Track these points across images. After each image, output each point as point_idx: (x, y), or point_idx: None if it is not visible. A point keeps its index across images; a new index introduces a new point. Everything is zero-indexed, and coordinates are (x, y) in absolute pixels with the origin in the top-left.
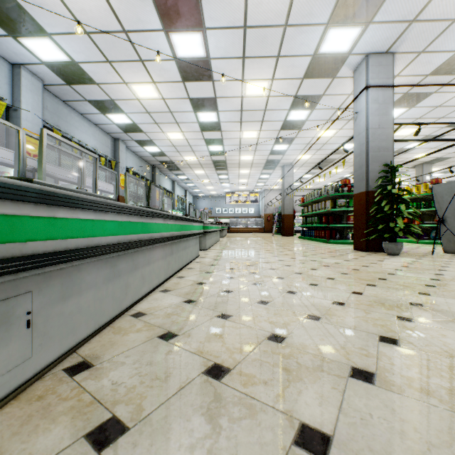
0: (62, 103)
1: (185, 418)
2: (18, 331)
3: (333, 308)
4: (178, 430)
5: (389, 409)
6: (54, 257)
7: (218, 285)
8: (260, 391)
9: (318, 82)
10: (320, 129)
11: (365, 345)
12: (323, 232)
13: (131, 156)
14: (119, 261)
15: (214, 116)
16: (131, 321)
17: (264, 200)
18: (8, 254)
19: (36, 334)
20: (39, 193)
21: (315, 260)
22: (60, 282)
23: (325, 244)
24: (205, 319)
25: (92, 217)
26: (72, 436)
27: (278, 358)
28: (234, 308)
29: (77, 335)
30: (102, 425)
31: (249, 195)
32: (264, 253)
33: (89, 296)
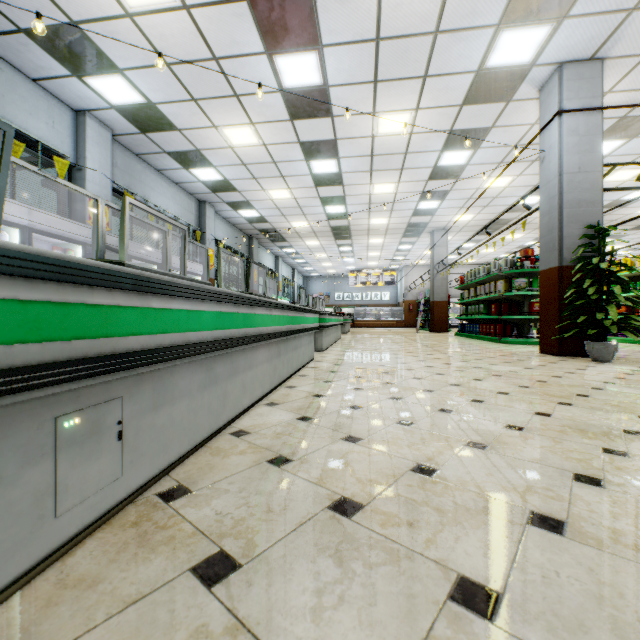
0: (135, 157)
1: (308, 558)
2: (108, 444)
3: (506, 434)
4: (301, 571)
5: (583, 568)
6: (148, 356)
7: (342, 398)
8: (404, 534)
9: (485, 109)
10: (488, 176)
11: (551, 485)
12: (493, 327)
13: (221, 223)
14: (216, 363)
15: (333, 165)
16: (231, 441)
17: (405, 281)
18: (102, 351)
19: (127, 449)
20: (133, 278)
21: (480, 367)
22: (151, 387)
23: (496, 344)
24: (327, 442)
25: (187, 307)
26: (176, 568)
27: (427, 495)
28: (366, 430)
29: (169, 455)
30: (209, 559)
31: (383, 274)
32: (405, 356)
33: (182, 407)
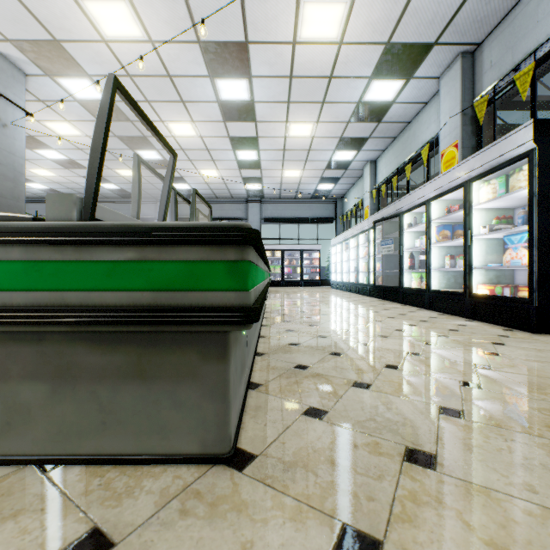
0: None
1: None
2: None
3: None
4: None
5: None
6: None
7: None
8: None
9: (19, 30)
10: None
11: None
12: None
13: None
14: None
15: None
16: None
17: None
18: None
19: None
20: None
21: None
22: None
23: None
24: None
25: None
26: None
27: None
28: None
29: None
30: None
31: None
32: None
33: None
